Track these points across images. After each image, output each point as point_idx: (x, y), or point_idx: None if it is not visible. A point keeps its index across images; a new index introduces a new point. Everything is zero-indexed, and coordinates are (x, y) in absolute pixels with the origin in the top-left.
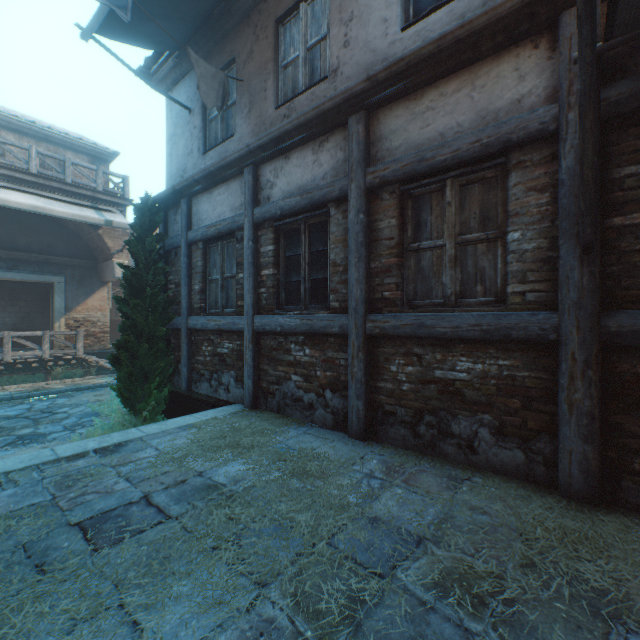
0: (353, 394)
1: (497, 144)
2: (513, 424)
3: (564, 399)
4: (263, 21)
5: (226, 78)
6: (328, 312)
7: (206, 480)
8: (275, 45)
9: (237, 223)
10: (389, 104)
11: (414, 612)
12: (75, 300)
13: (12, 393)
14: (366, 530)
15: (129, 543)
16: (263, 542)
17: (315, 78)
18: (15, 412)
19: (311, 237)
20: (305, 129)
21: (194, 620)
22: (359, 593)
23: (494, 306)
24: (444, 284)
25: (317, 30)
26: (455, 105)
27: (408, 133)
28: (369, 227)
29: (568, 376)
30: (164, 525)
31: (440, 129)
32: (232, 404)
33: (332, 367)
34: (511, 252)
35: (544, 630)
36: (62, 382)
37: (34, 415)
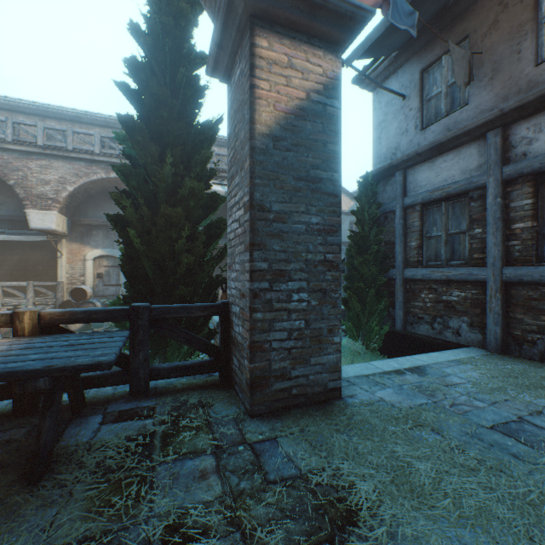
0: None
1: None
2: None
3: None
4: None
5: (470, 55)
6: None
7: None
8: (533, 4)
9: (475, 183)
10: None
11: None
12: None
13: None
14: None
15: None
16: None
17: None
18: None
19: None
20: None
21: None
22: None
23: None
24: None
25: None
26: None
27: None
28: None
29: None
30: None
31: None
32: (468, 347)
33: None
34: None
35: None
36: None
37: None
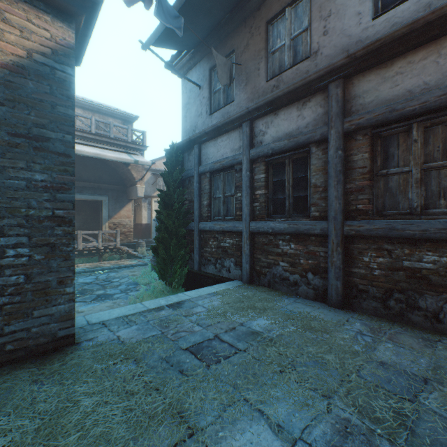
0: (332, 276)
1: None
2: None
3: None
4: (256, 23)
5: (231, 64)
6: (309, 219)
7: (248, 328)
8: (266, 38)
9: (237, 160)
10: (362, 72)
11: None
12: (113, 211)
13: (83, 268)
14: (380, 369)
15: (225, 363)
16: (312, 370)
17: (297, 58)
18: (89, 280)
19: (293, 168)
20: (292, 94)
21: (296, 413)
22: (400, 410)
23: None
24: (410, 199)
25: (299, 25)
26: (422, 69)
27: (379, 92)
28: (344, 160)
29: None
30: (240, 354)
31: (408, 87)
32: (233, 280)
33: (313, 257)
34: None
35: None
36: (108, 262)
37: (100, 282)
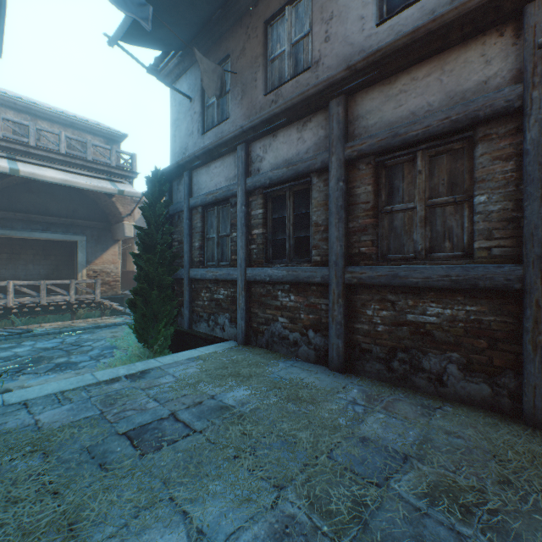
0: (333, 334)
1: (465, 120)
2: (479, 361)
3: (528, 340)
4: (254, 23)
5: (223, 72)
6: (311, 265)
7: (218, 402)
8: (264, 42)
9: (231, 191)
10: (365, 88)
11: (411, 516)
12: (93, 255)
13: (47, 329)
14: (358, 447)
15: (167, 450)
16: (274, 454)
17: (299, 69)
18: (51, 345)
19: (295, 202)
20: (291, 112)
21: (230, 513)
22: (361, 498)
23: (462, 260)
24: (415, 241)
25: (300, 28)
26: (425, 88)
27: (382, 113)
28: (347, 193)
29: (532, 320)
30: (192, 437)
31: (412, 108)
32: (227, 341)
33: (314, 311)
34: (478, 213)
35: (528, 537)
36: (84, 321)
37: (66, 347)
